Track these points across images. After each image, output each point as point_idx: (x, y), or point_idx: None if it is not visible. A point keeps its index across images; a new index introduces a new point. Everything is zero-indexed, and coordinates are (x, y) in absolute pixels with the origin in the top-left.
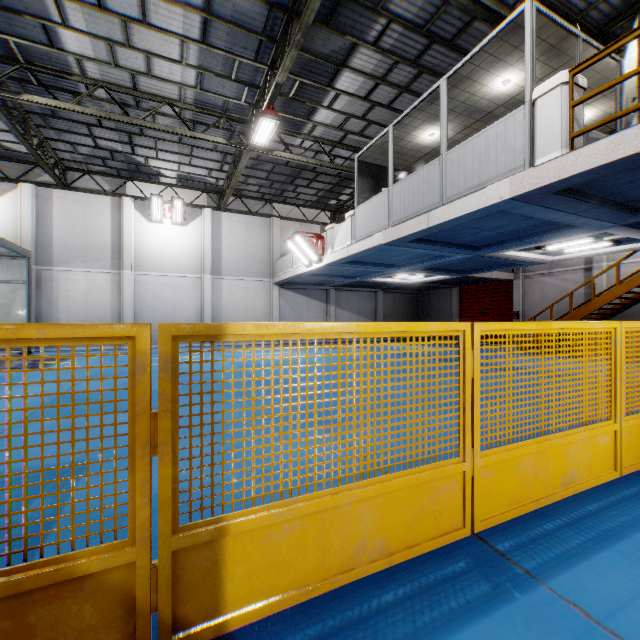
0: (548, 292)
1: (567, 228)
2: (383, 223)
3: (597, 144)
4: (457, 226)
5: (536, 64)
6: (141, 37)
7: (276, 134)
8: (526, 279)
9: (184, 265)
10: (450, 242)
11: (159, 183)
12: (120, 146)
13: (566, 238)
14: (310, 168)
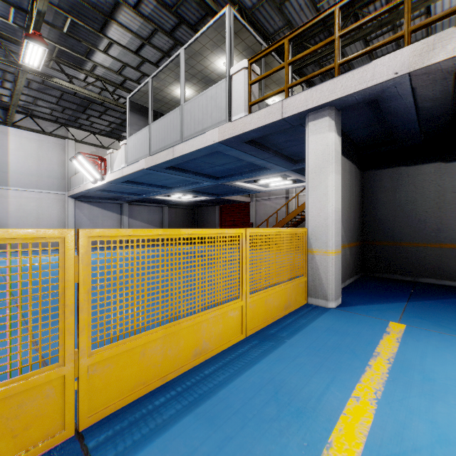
0: (268, 210)
1: (265, 169)
2: (146, 152)
3: (261, 112)
4: (197, 160)
5: (242, 56)
6: None
7: (56, 63)
8: (257, 202)
9: None
10: (198, 172)
11: None
12: None
13: (266, 176)
14: (99, 102)
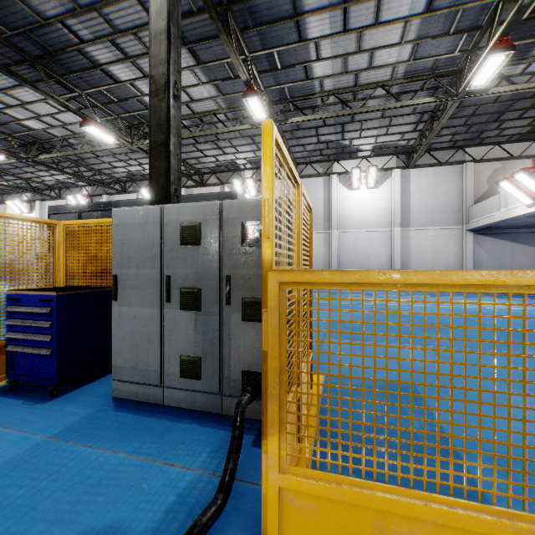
0: None
1: None
2: None
3: None
4: None
5: None
6: (370, 38)
7: None
8: None
9: (376, 221)
10: None
11: (356, 158)
12: (334, 136)
13: None
14: (528, 95)
